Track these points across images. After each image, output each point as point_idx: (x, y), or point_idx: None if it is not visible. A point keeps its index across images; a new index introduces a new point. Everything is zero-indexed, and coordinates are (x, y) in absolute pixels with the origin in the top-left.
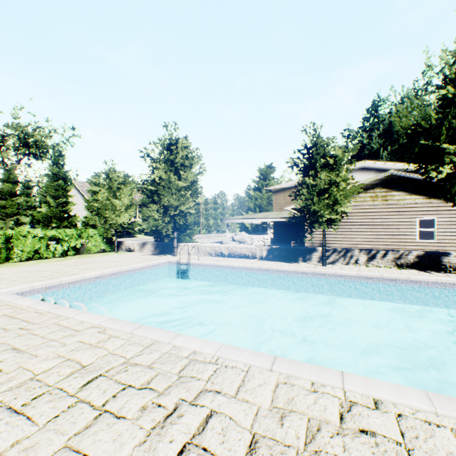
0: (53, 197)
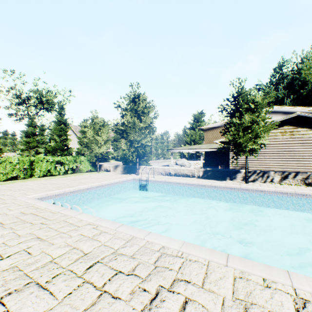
0: (58, 135)
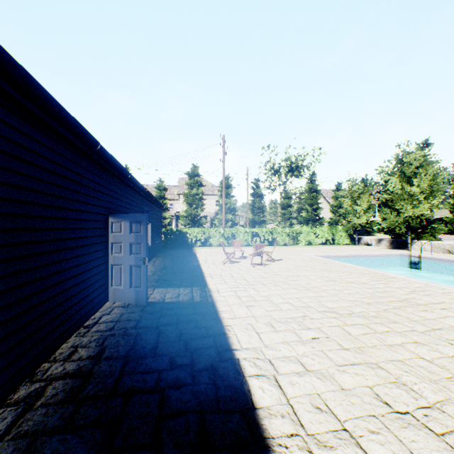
0: (309, 205)
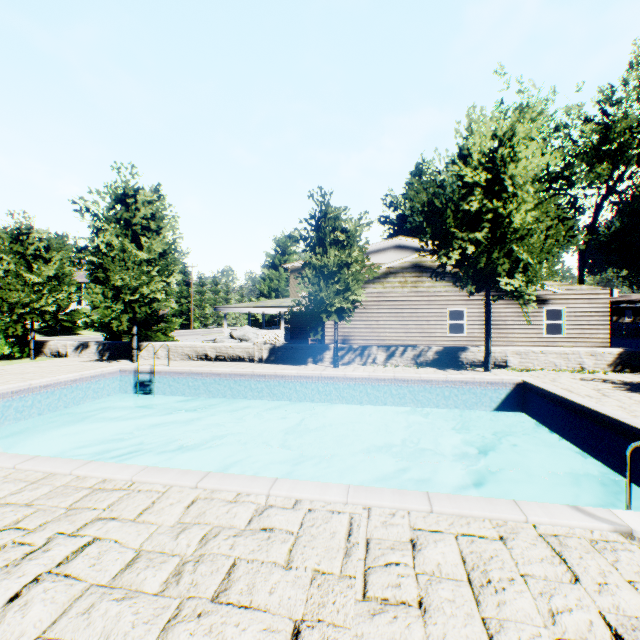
0: None
